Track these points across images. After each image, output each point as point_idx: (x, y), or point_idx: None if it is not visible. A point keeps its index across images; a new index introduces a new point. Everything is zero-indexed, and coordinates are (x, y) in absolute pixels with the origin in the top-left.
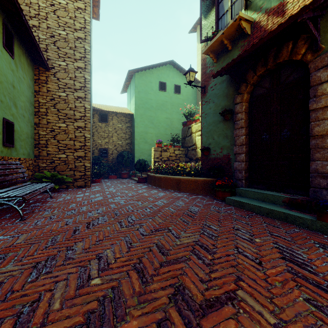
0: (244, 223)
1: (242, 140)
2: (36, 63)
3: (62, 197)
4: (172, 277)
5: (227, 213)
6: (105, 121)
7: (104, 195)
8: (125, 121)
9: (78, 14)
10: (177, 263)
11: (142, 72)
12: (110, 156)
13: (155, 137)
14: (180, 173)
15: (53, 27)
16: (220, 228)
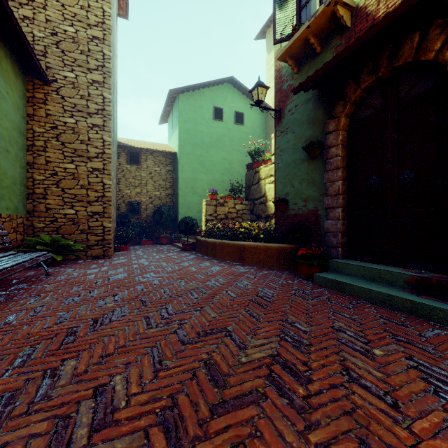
0: (349, 318)
1: (337, 187)
2: (29, 73)
3: (66, 273)
4: (234, 442)
5: (318, 300)
6: (136, 162)
7: (130, 269)
8: (165, 162)
9: (93, 3)
10: (243, 406)
11: (189, 93)
12: (144, 213)
13: (207, 186)
14: (243, 237)
15: (55, 21)
16: (311, 328)
